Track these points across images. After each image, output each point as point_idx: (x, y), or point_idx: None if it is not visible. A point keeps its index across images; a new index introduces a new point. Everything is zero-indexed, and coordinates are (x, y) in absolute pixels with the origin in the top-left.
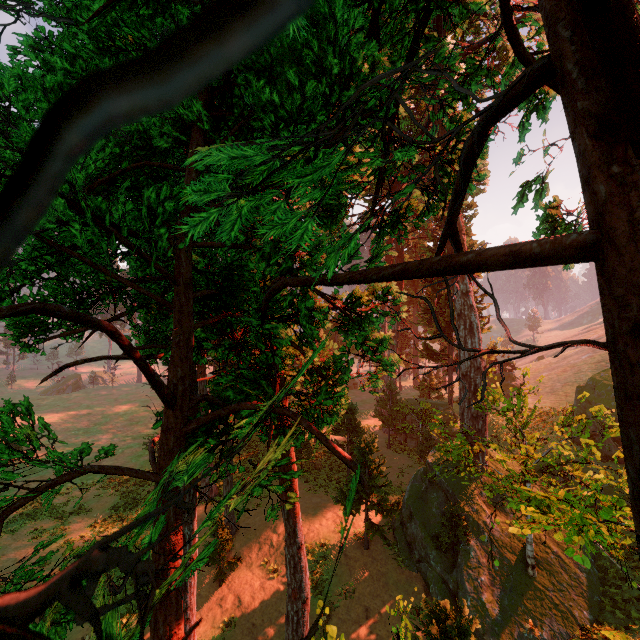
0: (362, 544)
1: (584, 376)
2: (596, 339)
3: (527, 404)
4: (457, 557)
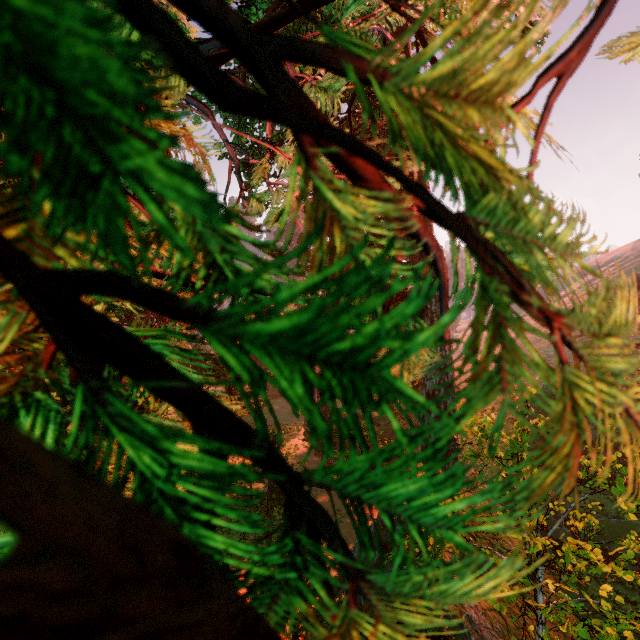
0: None
1: None
2: (515, 338)
3: None
4: None
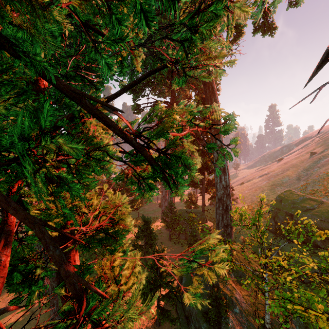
0: (155, 322)
1: (266, 193)
2: (267, 173)
3: (261, 218)
4: (220, 326)
